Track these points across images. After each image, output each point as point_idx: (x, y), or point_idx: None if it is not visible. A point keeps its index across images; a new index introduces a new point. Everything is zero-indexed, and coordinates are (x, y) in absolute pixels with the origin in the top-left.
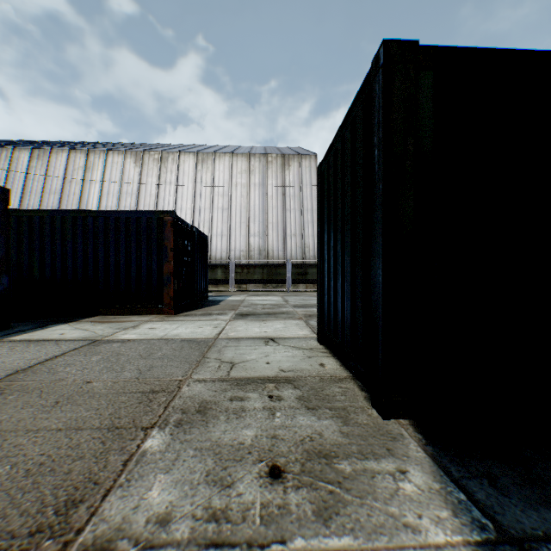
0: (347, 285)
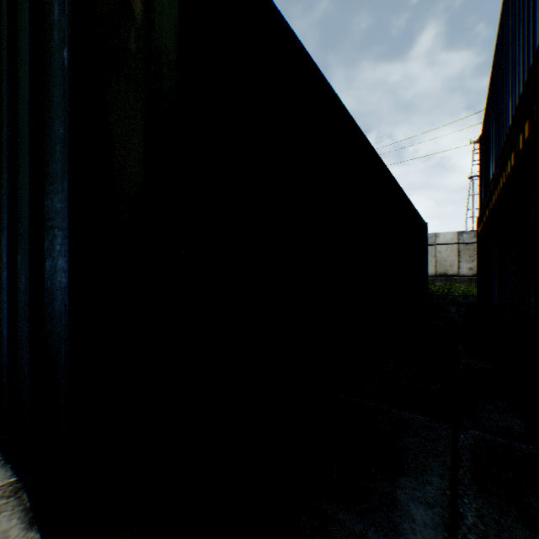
0: (2, 291)
